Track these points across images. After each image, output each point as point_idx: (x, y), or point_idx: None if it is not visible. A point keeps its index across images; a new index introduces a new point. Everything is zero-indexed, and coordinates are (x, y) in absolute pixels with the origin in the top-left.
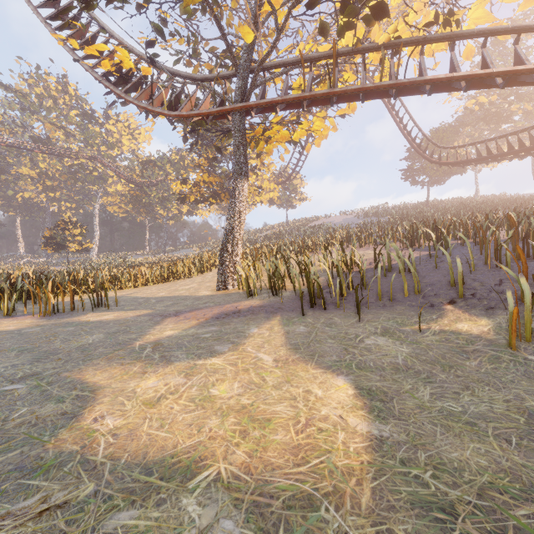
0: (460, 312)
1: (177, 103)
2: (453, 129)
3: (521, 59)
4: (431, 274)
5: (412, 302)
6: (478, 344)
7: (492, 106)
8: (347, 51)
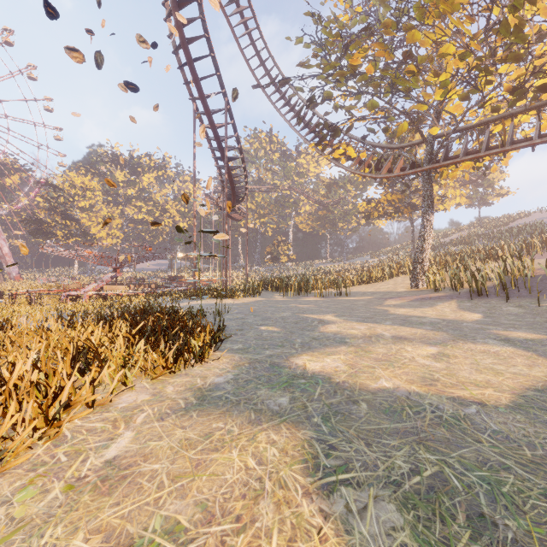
0: None
1: (378, 164)
2: None
3: None
4: None
5: None
6: None
7: None
8: (521, 111)
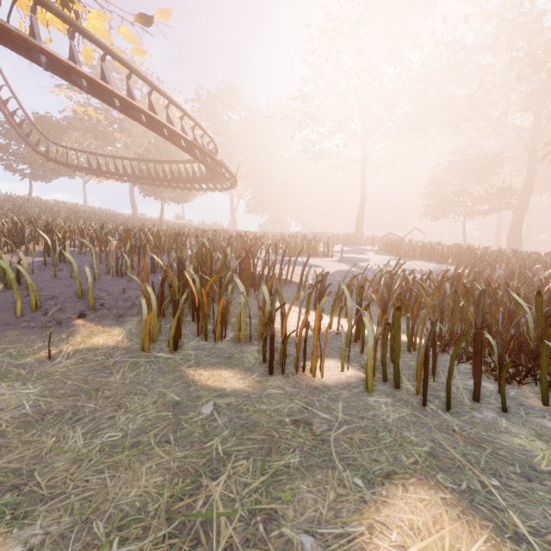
0: (94, 325)
1: None
2: (62, 127)
3: (133, 96)
4: (52, 284)
5: (31, 322)
6: (117, 355)
7: (100, 124)
8: None
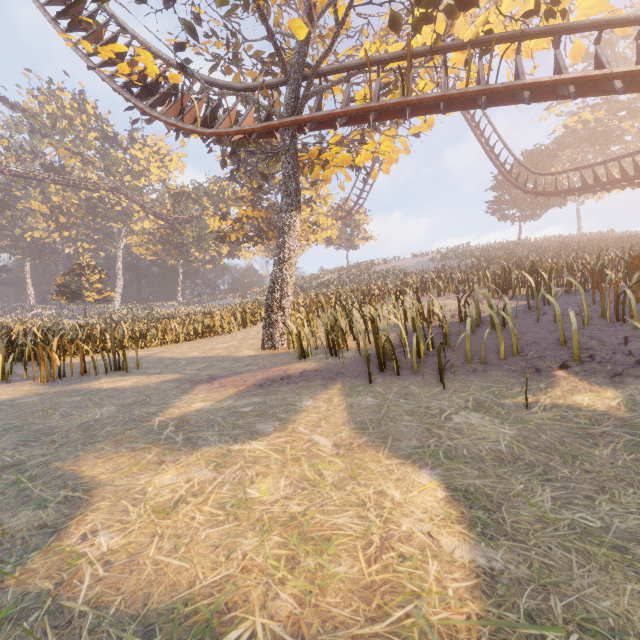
0: (577, 380)
1: (213, 119)
2: (550, 152)
3: None
4: (533, 329)
5: (511, 366)
6: (607, 424)
7: (599, 123)
8: (424, 50)
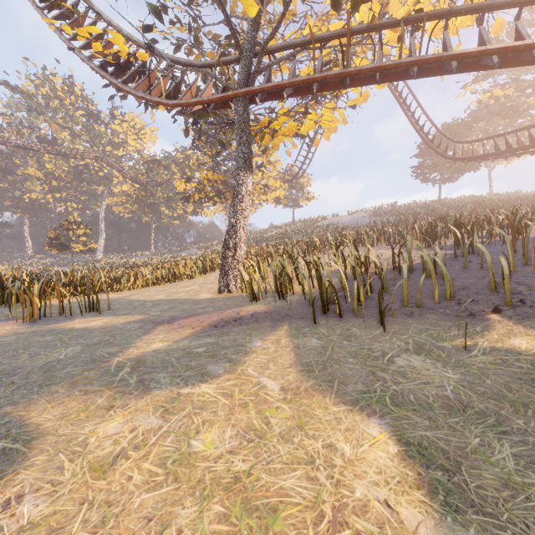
0: (511, 323)
1: (177, 93)
2: (466, 125)
3: None
4: (462, 275)
5: (446, 309)
6: None
7: (508, 100)
8: (362, 28)
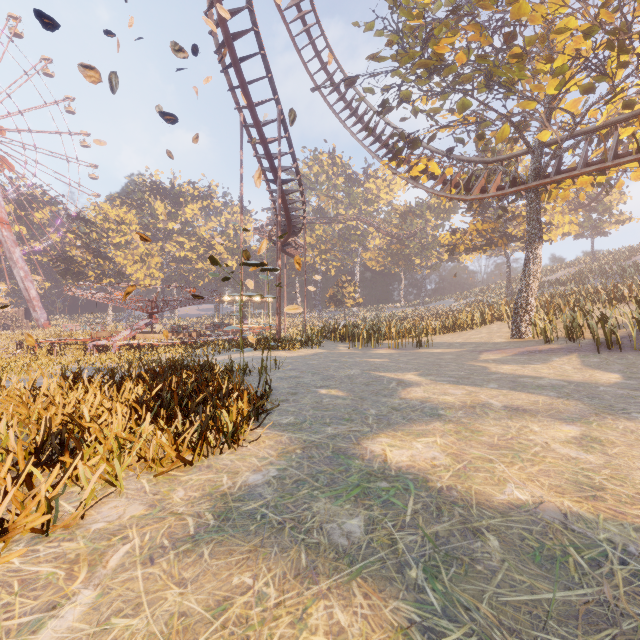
0: None
1: (468, 183)
2: None
3: None
4: None
5: None
6: None
7: None
8: None
